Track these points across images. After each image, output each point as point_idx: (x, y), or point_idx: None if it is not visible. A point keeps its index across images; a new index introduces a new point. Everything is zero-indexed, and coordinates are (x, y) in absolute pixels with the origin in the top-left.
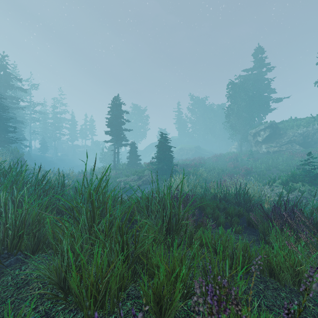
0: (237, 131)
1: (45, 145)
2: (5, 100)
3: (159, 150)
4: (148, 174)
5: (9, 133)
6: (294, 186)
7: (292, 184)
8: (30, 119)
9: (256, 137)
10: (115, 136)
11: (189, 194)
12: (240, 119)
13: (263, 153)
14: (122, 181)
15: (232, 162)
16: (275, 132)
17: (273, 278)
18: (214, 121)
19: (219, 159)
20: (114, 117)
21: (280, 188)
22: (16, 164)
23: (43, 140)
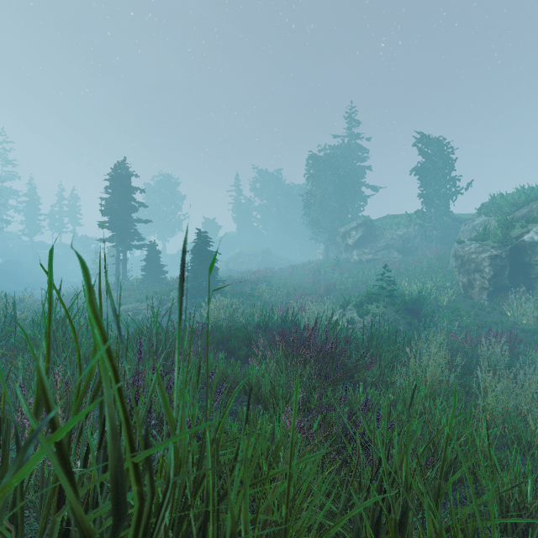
0: (322, 228)
1: None
2: None
3: (195, 257)
4: (176, 296)
5: None
6: (367, 309)
7: (366, 306)
8: None
9: (345, 239)
10: (119, 232)
11: (223, 324)
12: (326, 211)
13: (354, 263)
14: (131, 309)
15: (313, 276)
16: (369, 233)
17: (247, 394)
18: (292, 211)
19: (296, 271)
20: (117, 198)
21: (354, 311)
22: None
23: None
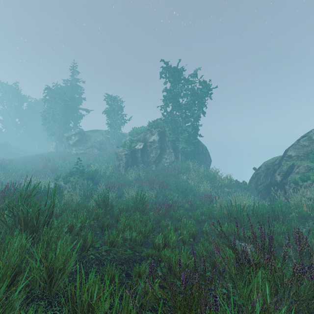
0: (53, 132)
1: None
2: None
3: None
4: None
5: None
6: (69, 179)
7: (69, 178)
8: None
9: (68, 140)
10: None
11: None
12: (56, 122)
13: (73, 154)
14: None
15: (44, 163)
16: (82, 138)
17: None
18: (31, 117)
19: (32, 160)
20: None
21: (62, 181)
22: None
23: None
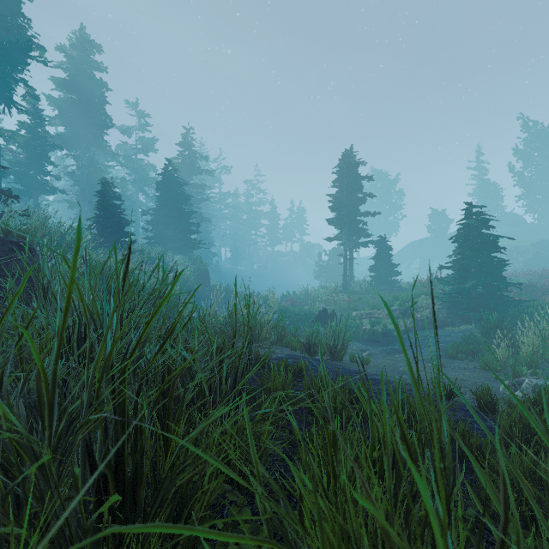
0: None
1: (237, 253)
2: (190, 190)
3: (462, 247)
4: (427, 304)
5: (191, 234)
6: None
7: None
8: (219, 216)
9: None
10: (346, 228)
11: None
12: None
13: None
14: (366, 316)
15: None
16: None
17: None
18: None
19: None
20: (344, 190)
21: None
22: (198, 280)
23: (235, 245)
